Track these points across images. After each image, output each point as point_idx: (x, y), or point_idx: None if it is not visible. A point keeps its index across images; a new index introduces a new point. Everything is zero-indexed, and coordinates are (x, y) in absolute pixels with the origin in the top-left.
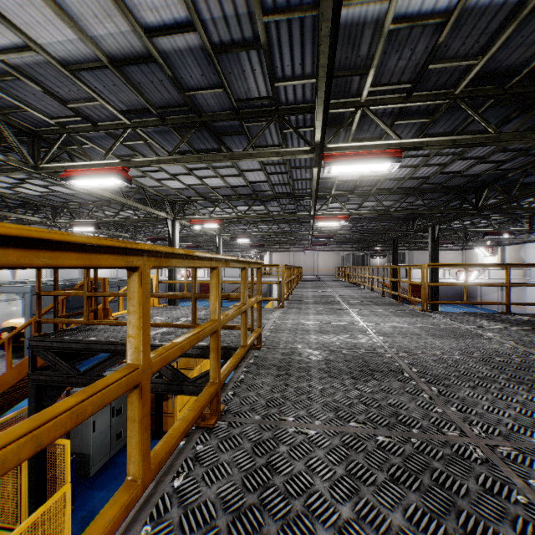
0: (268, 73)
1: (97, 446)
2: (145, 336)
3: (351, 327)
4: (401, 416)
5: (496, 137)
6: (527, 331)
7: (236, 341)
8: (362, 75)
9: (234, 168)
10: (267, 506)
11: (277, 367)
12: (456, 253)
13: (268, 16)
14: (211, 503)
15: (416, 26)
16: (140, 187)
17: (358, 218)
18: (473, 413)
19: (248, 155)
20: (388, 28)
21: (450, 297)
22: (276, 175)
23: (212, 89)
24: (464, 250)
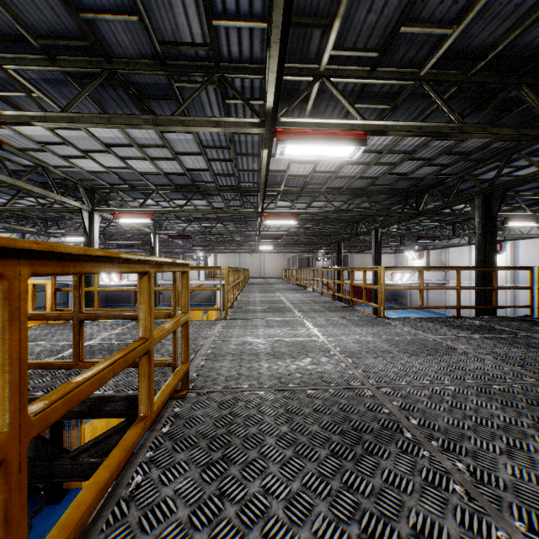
0: None
1: None
2: None
3: (310, 344)
4: None
5: (460, 128)
6: (492, 339)
7: None
8: (324, 30)
9: (166, 149)
10: None
11: (209, 440)
12: (389, 256)
13: None
14: None
15: None
16: (39, 165)
17: (305, 219)
18: None
19: (179, 121)
20: None
21: (385, 297)
22: (219, 162)
23: (122, 16)
24: (396, 253)
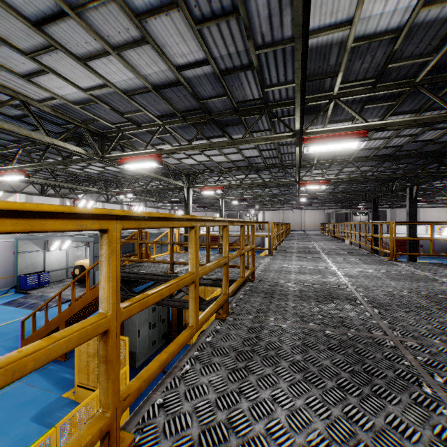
0: (260, 83)
1: (140, 348)
2: (197, 259)
3: (324, 270)
4: (345, 323)
5: None
6: None
7: (237, 276)
8: (333, 77)
9: (234, 148)
10: (256, 351)
11: (265, 292)
12: (440, 210)
13: (259, 49)
14: (226, 348)
15: (373, 41)
16: (165, 165)
17: (339, 181)
18: (399, 325)
19: (245, 141)
20: (350, 46)
21: (434, 251)
22: (267, 151)
23: (219, 97)
24: None
